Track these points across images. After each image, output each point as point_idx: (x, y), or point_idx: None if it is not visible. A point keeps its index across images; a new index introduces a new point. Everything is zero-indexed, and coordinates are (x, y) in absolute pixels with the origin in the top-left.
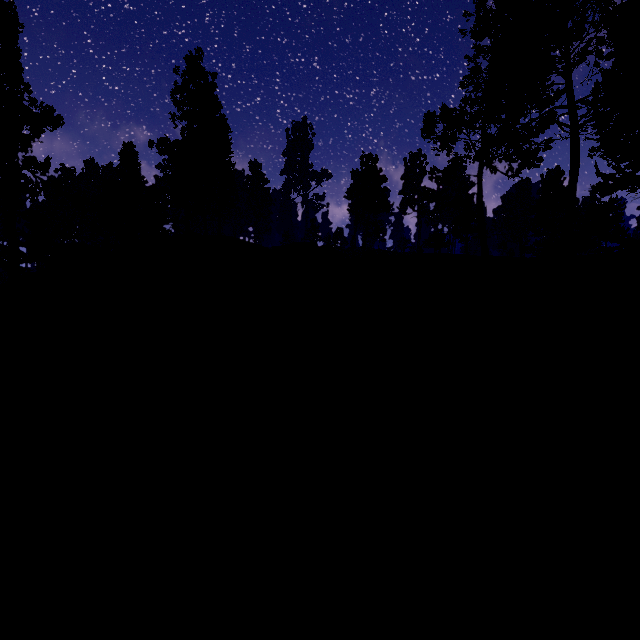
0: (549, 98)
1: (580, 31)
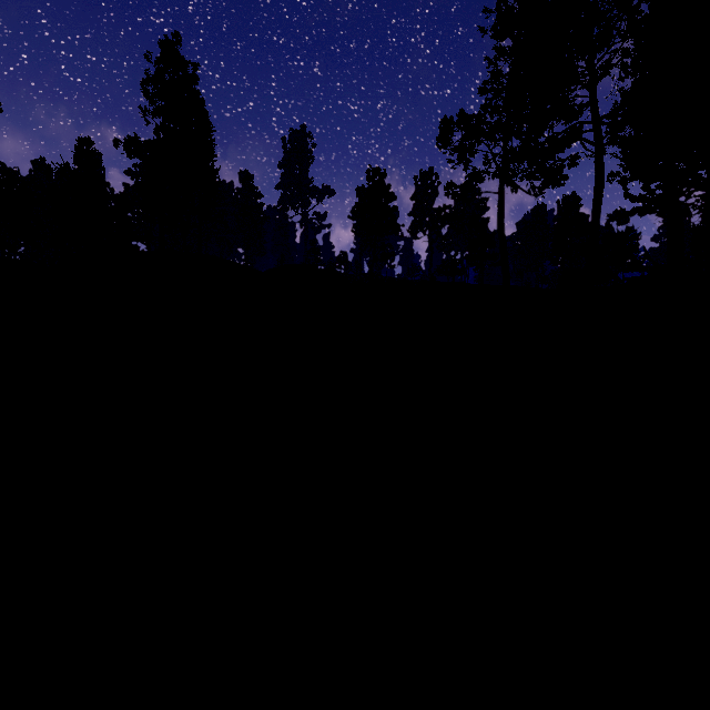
0: (574, 110)
1: (608, 37)
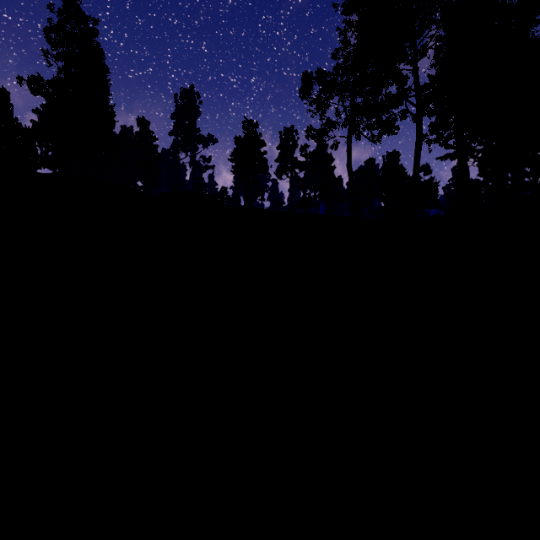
0: (404, 77)
1: (429, 21)
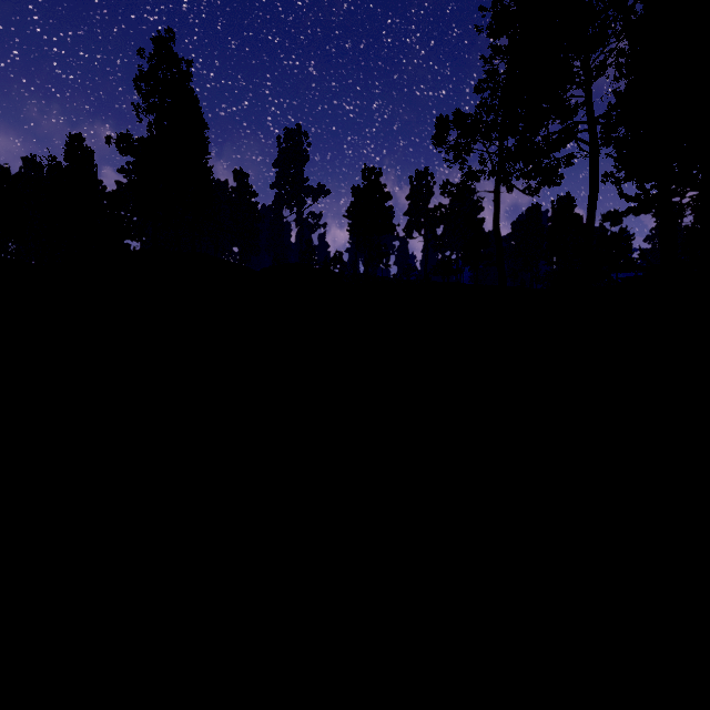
0: (570, 110)
1: (603, 37)
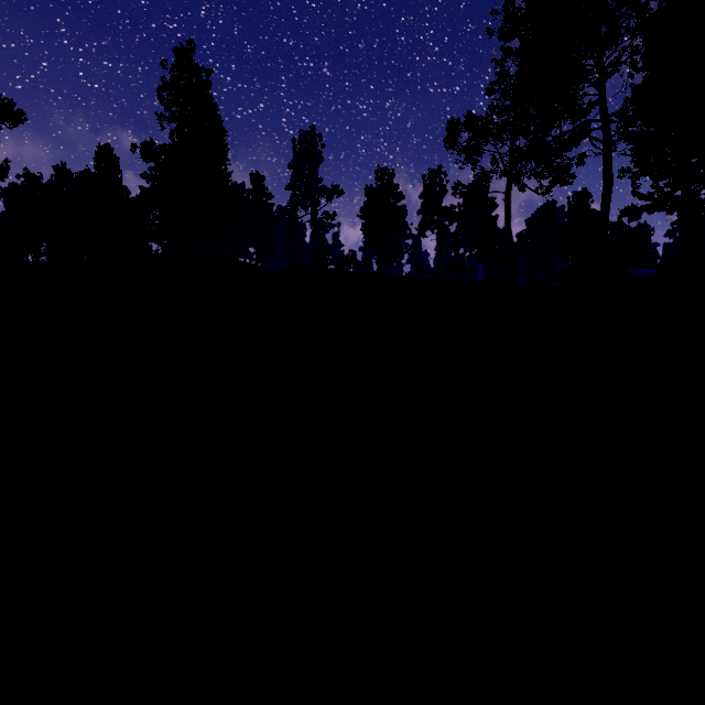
0: (582, 109)
1: (616, 36)
